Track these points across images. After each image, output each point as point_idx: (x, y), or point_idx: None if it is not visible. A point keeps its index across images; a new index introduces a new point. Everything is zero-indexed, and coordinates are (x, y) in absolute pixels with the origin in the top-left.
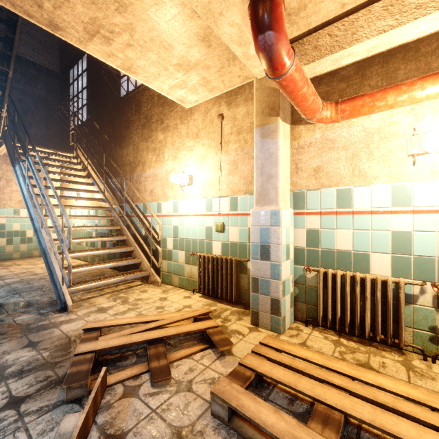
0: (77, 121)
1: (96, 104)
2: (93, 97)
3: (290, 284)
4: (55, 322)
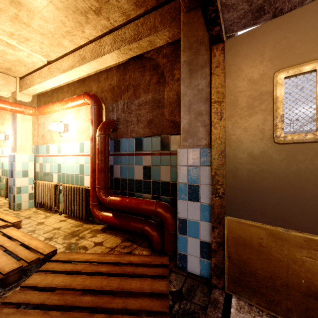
0: None
1: None
2: None
3: (29, 189)
4: None
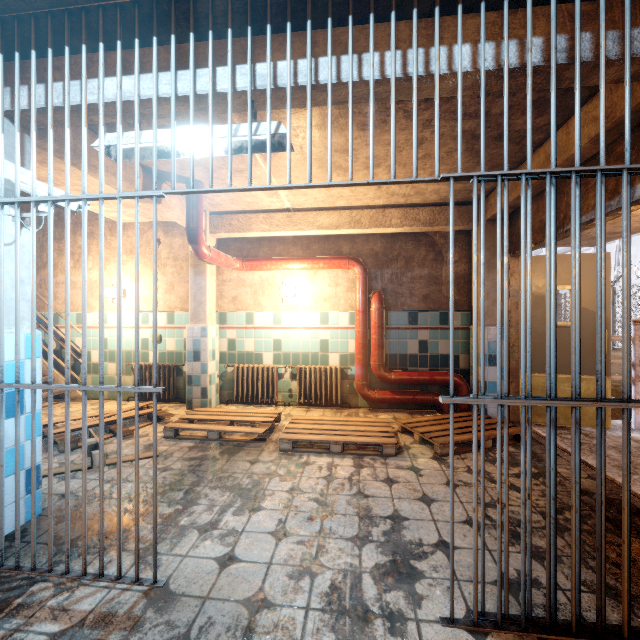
0: None
1: None
2: None
3: (216, 377)
4: None
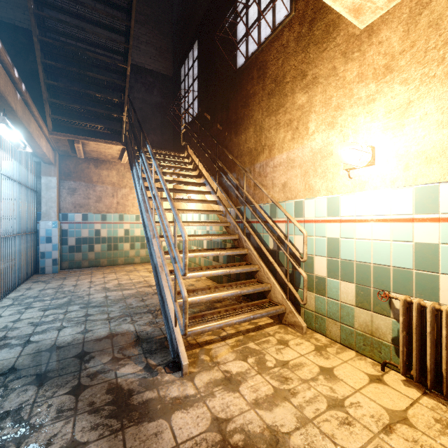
0: (188, 118)
1: (207, 92)
2: (204, 85)
3: None
4: (165, 399)
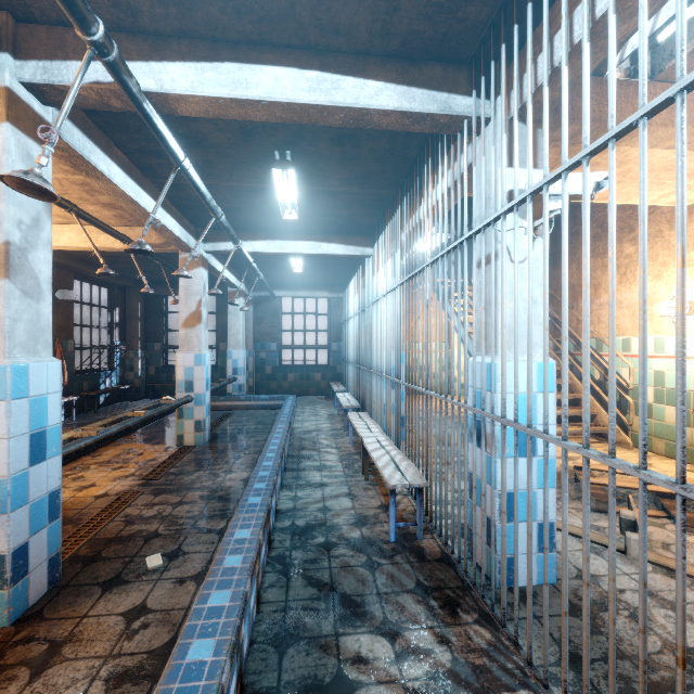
0: None
1: None
2: None
3: None
4: None
